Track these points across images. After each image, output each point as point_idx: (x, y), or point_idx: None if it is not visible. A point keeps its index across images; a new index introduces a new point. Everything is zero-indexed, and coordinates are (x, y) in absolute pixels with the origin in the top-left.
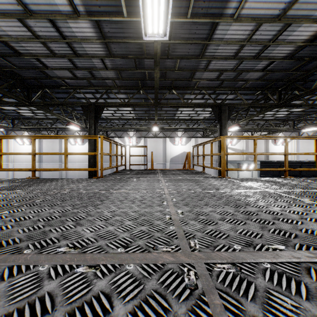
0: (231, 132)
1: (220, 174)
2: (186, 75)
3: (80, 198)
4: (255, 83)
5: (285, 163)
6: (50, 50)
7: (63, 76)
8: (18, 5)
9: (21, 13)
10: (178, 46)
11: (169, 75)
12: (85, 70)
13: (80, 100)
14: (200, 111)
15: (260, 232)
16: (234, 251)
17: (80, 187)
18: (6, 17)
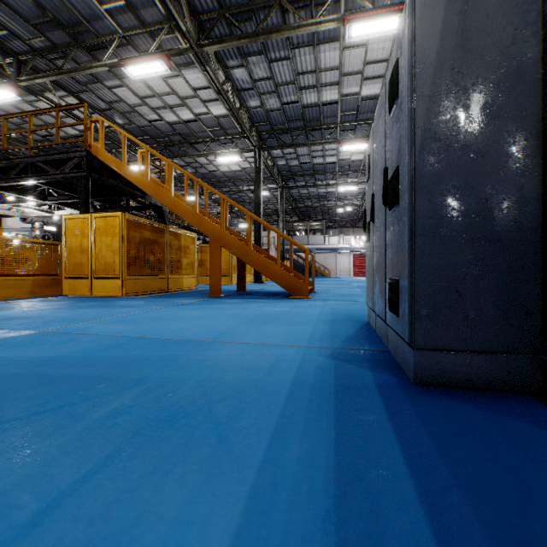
0: None
1: None
2: None
3: None
4: (34, 142)
5: None
6: None
7: None
8: None
9: None
10: None
11: None
12: None
13: None
14: None
15: None
16: None
17: None
18: None
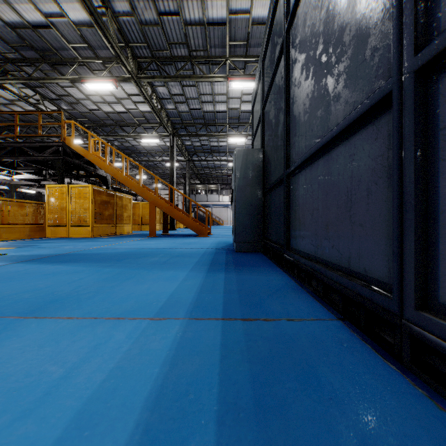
0: None
1: None
2: None
3: None
4: None
5: None
6: None
7: None
8: None
9: None
10: None
11: None
12: None
13: None
14: None
15: None
16: None
17: None
18: None
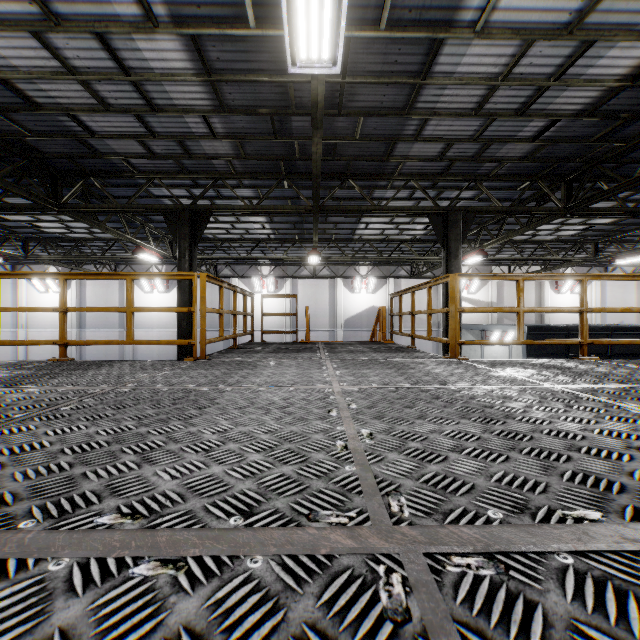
0: (467, 266)
1: (447, 351)
2: (378, 149)
3: (156, 403)
4: (518, 166)
5: (581, 329)
6: (98, 97)
7: (126, 151)
8: (30, 4)
9: (38, 19)
10: (360, 90)
11: (342, 149)
12: (171, 138)
13: (162, 201)
14: (406, 223)
15: (543, 479)
16: (488, 525)
17: (157, 379)
18: (7, 28)
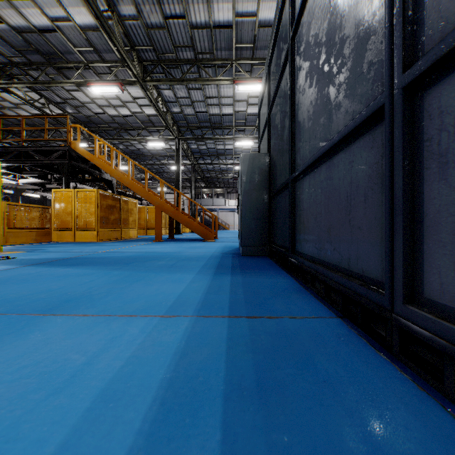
0: None
1: None
2: None
3: None
4: None
5: None
6: None
7: None
8: None
9: None
10: None
11: None
12: None
13: None
14: None
15: None
16: None
17: None
18: None
